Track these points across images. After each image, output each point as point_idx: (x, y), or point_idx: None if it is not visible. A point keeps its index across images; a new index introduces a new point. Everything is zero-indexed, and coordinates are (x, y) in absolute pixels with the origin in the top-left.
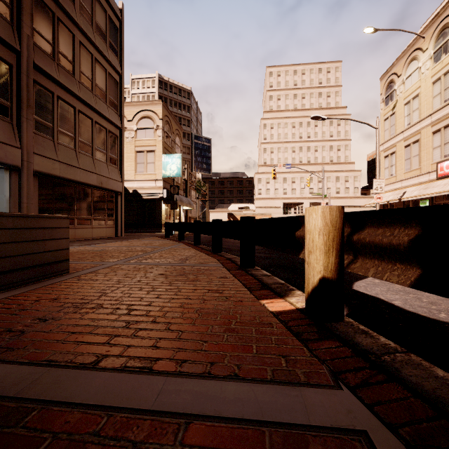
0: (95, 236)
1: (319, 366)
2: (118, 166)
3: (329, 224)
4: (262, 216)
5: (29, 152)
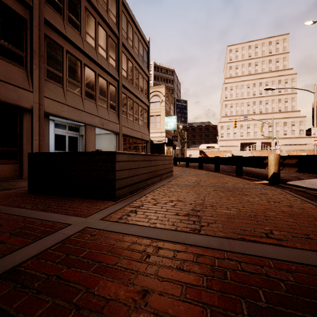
0: None
1: (273, 187)
2: (147, 127)
3: (275, 159)
4: (224, 152)
5: (121, 125)
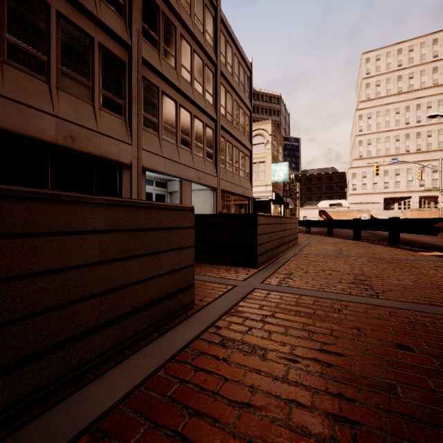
0: None
1: None
2: (249, 179)
3: None
4: (358, 213)
5: (219, 178)
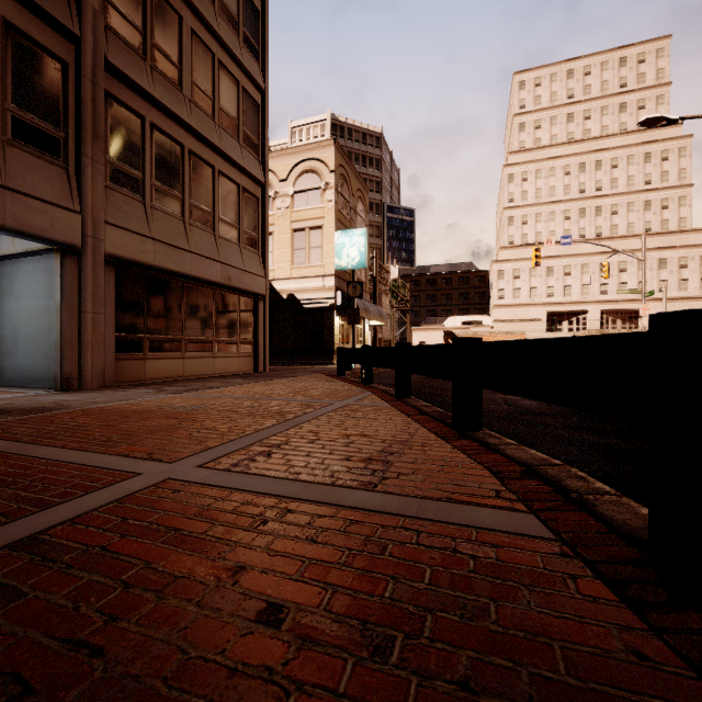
0: (220, 371)
1: None
2: (259, 250)
3: None
4: (506, 336)
5: (98, 221)
